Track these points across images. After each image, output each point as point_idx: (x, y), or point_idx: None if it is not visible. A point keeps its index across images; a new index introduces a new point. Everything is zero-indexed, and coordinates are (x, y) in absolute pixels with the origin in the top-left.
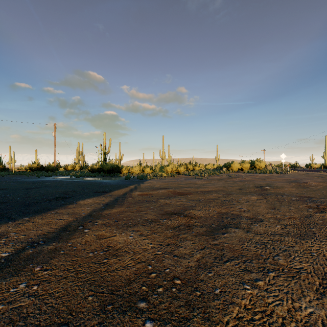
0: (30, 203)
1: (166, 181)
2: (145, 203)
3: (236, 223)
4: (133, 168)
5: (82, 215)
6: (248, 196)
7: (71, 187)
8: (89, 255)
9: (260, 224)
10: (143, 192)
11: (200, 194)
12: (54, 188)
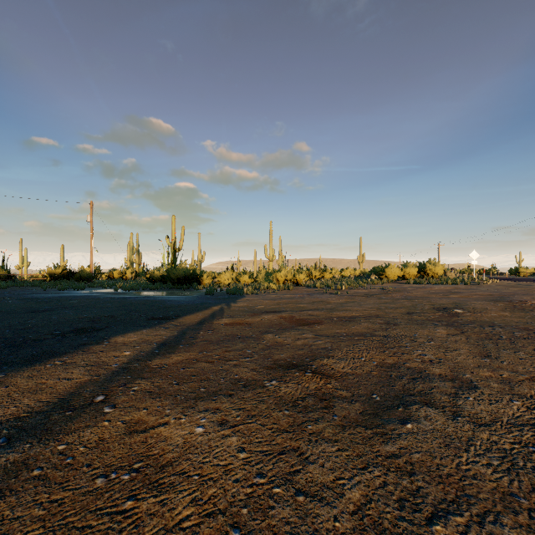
0: (25, 341)
1: (276, 298)
2: (237, 342)
3: (424, 392)
4: (220, 276)
5: (110, 370)
6: (429, 329)
7: (110, 309)
8: (94, 483)
9: (475, 396)
10: (234, 320)
11: (337, 324)
12: (78, 312)
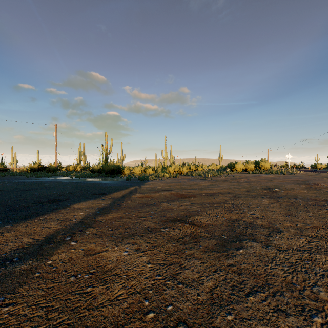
0: (20, 207)
1: (169, 182)
2: (145, 207)
3: (251, 234)
4: (134, 169)
5: (72, 222)
6: (258, 200)
7: (69, 188)
8: (69, 279)
9: (280, 236)
10: (143, 195)
11: (204, 197)
12: (50, 190)
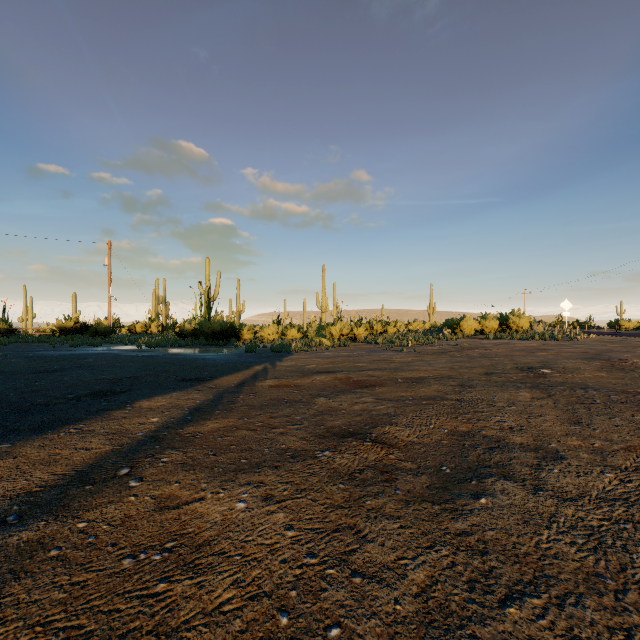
0: (34, 406)
1: (330, 356)
2: (284, 407)
3: (501, 463)
4: (263, 330)
5: (135, 438)
6: (510, 392)
7: (133, 368)
8: (121, 564)
9: (561, 467)
10: (280, 381)
11: (402, 386)
12: (95, 372)
